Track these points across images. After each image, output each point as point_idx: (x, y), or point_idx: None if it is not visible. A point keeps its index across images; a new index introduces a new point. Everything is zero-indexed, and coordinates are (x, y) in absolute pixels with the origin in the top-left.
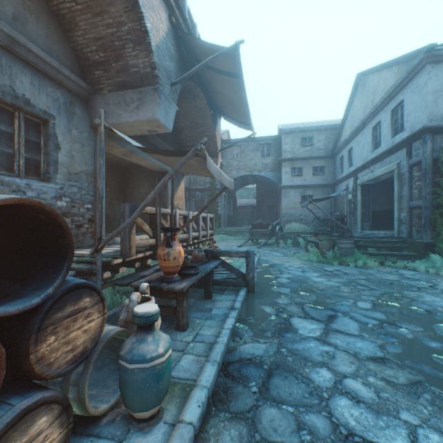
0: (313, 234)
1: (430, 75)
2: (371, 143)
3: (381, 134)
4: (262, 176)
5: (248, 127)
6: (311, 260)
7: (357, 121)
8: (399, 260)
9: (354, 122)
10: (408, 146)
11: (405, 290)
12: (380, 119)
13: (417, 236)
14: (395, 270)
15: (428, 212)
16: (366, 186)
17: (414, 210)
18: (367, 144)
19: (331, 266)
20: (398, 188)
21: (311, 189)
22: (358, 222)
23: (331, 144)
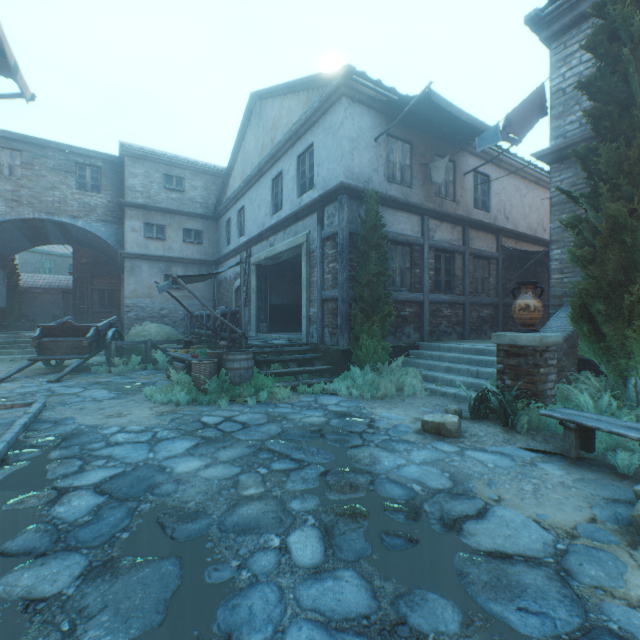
0: (184, 345)
1: (347, 114)
2: (271, 203)
3: (285, 190)
4: (82, 229)
5: (5, 65)
6: (176, 401)
7: (251, 167)
8: (315, 380)
9: (247, 168)
10: (320, 210)
11: (349, 448)
12: (283, 168)
13: (332, 341)
14: (314, 400)
15: (346, 307)
16: (263, 267)
17: (329, 303)
18: (266, 203)
19: (217, 411)
20: (308, 271)
21: (182, 265)
22: (254, 321)
23: (213, 198)
